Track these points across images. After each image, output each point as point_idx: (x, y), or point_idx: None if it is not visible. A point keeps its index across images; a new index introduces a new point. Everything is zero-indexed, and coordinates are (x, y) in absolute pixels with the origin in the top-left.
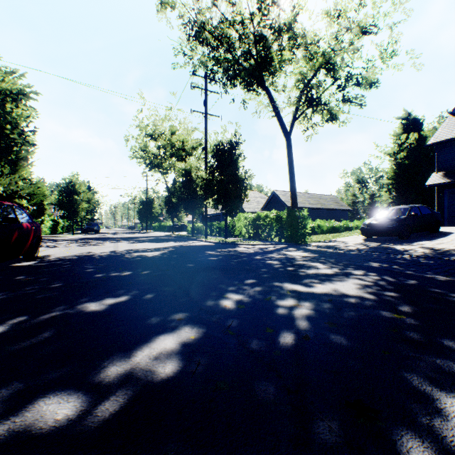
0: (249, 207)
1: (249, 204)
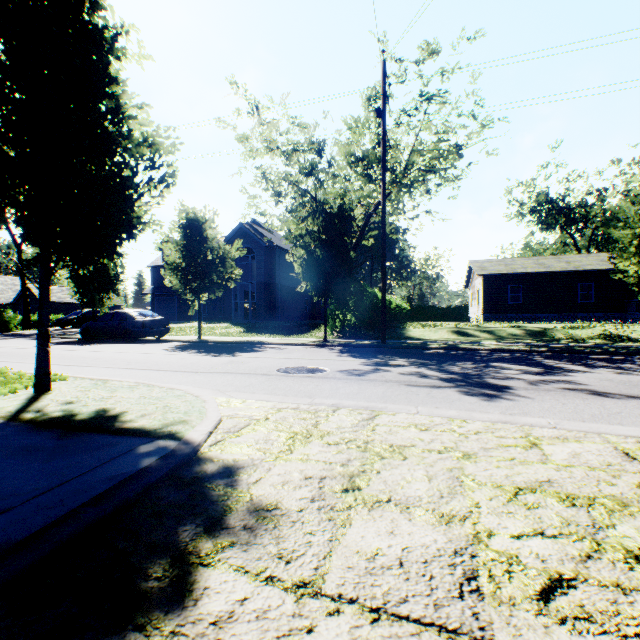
0: (2, 298)
1: (1, 293)
